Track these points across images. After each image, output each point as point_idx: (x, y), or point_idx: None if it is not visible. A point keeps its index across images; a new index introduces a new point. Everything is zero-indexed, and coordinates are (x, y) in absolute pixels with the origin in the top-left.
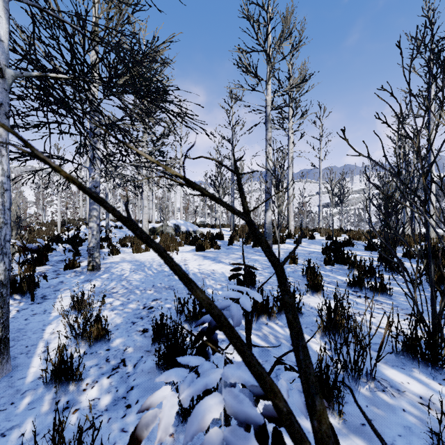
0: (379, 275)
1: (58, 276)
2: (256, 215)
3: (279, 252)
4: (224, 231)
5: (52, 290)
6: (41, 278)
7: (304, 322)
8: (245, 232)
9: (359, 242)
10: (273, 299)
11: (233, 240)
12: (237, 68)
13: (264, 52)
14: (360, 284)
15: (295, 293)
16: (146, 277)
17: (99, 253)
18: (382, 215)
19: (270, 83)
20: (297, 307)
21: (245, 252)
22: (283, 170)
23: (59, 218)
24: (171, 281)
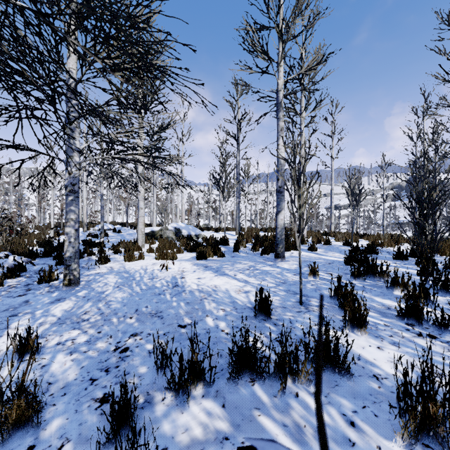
0: (434, 298)
1: (26, 292)
2: (262, 218)
3: (300, 267)
4: (229, 235)
5: (8, 315)
6: (5, 295)
7: (356, 392)
8: (252, 236)
9: (382, 248)
10: (306, 353)
11: (239, 246)
12: (244, 49)
13: (275, 28)
14: (417, 314)
15: (338, 340)
16: (130, 297)
17: (77, 264)
18: (416, 218)
19: (282, 64)
20: (342, 364)
21: (253, 261)
22: (307, 159)
23: (52, 221)
24: (160, 304)
